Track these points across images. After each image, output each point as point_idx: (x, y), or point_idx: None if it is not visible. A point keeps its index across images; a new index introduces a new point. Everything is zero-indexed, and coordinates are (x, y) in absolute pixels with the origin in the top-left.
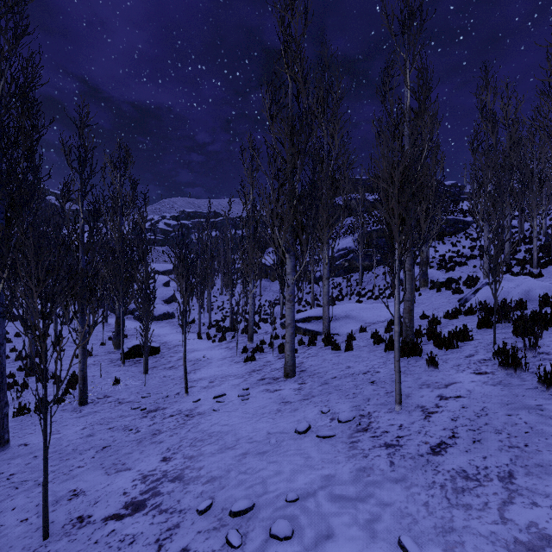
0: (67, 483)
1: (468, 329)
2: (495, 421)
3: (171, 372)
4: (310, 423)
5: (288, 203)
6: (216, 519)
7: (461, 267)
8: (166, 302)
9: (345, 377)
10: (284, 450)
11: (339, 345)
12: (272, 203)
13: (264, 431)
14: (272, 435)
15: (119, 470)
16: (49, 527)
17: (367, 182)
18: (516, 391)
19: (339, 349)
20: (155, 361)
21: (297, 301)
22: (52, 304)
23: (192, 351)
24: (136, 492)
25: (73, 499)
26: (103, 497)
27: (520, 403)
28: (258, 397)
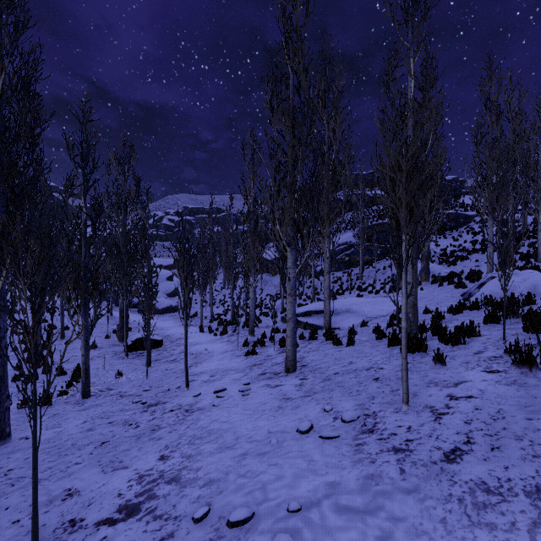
0: (63, 481)
1: (475, 324)
2: (514, 425)
3: (173, 365)
4: (313, 421)
5: (289, 196)
6: (213, 529)
7: (462, 262)
8: (169, 296)
9: (347, 373)
10: (285, 451)
11: (340, 339)
12: (272, 195)
13: (264, 430)
14: (273, 434)
15: (116, 468)
16: (40, 531)
17: (367, 177)
18: (533, 392)
19: (340, 344)
20: (158, 354)
21: (297, 295)
22: (58, 297)
23: (194, 344)
24: (131, 493)
25: (67, 500)
26: (98, 498)
27: (540, 405)
28: (258, 392)
